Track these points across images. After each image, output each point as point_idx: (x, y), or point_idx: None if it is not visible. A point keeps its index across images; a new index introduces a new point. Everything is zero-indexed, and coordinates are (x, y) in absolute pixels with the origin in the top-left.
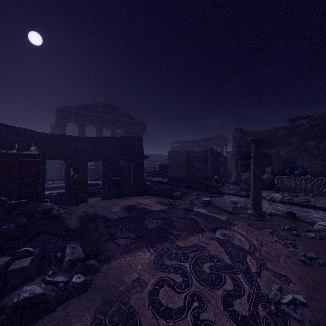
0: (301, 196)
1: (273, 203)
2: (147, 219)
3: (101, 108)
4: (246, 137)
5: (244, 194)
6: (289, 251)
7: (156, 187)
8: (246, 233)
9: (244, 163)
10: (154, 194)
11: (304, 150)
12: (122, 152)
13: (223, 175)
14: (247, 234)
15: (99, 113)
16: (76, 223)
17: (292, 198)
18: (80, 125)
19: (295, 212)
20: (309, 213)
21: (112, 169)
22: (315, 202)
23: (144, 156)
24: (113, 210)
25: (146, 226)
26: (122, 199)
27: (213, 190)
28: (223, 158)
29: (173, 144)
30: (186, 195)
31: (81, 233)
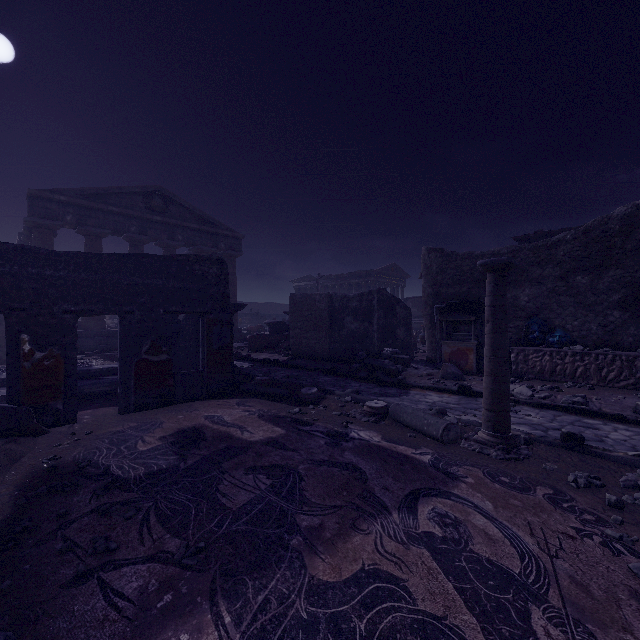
0: (568, 389)
1: (517, 407)
2: (230, 473)
3: (141, 198)
4: (452, 266)
5: (453, 387)
6: (630, 573)
7: (262, 375)
8: (495, 508)
9: (447, 320)
10: (256, 394)
11: (567, 293)
12: (175, 294)
13: (405, 345)
14: (499, 509)
15: (135, 209)
16: (1, 504)
17: (552, 395)
18: (88, 233)
19: (571, 429)
20: (598, 429)
21: (147, 336)
22: (600, 404)
23: (235, 305)
24: (139, 447)
25: (224, 503)
26: (174, 410)
27: (386, 379)
28: (404, 310)
29: (301, 282)
30: (329, 393)
31: (1, 549)
